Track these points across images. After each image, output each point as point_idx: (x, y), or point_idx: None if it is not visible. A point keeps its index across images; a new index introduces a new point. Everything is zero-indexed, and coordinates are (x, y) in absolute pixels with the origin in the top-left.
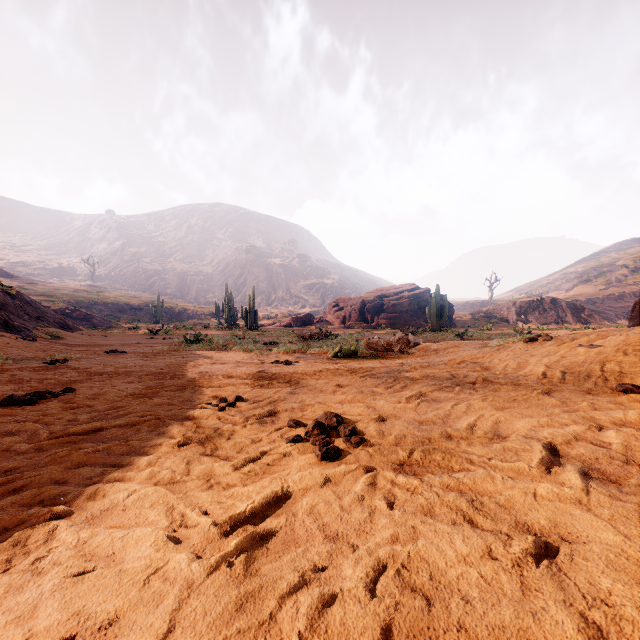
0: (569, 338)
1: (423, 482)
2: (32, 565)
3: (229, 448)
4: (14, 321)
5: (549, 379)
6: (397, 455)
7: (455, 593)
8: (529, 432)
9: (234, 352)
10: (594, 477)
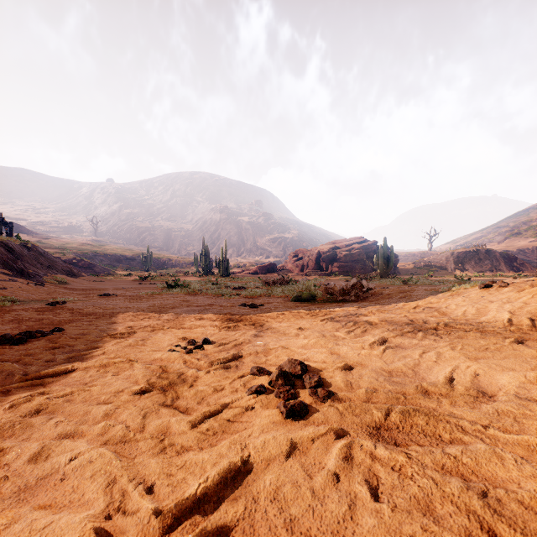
0: (528, 284)
1: (411, 459)
2: None
3: (190, 397)
4: (28, 269)
5: (518, 326)
6: (371, 415)
7: None
8: (519, 390)
9: (207, 296)
10: None
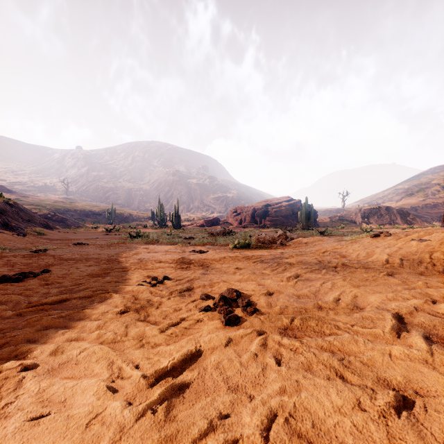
0: (404, 234)
1: (303, 344)
2: (1, 410)
3: (157, 315)
4: (11, 222)
5: (391, 264)
6: (282, 322)
7: (333, 440)
8: (380, 304)
9: (164, 244)
10: (434, 341)
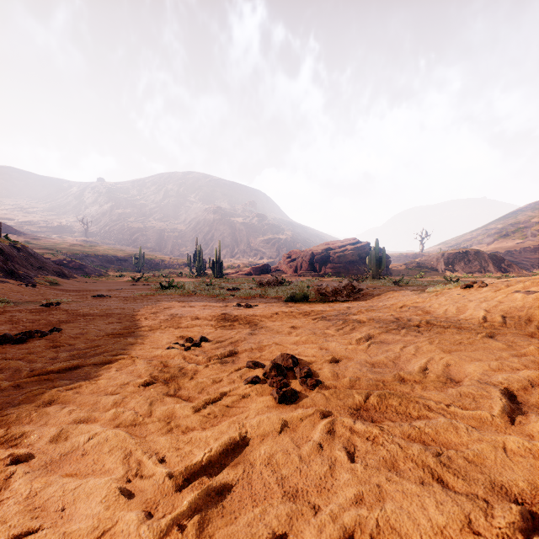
0: (504, 285)
1: (383, 431)
2: None
3: (191, 388)
4: (19, 270)
5: (490, 323)
6: (353, 399)
7: None
8: (482, 376)
9: (202, 296)
10: None
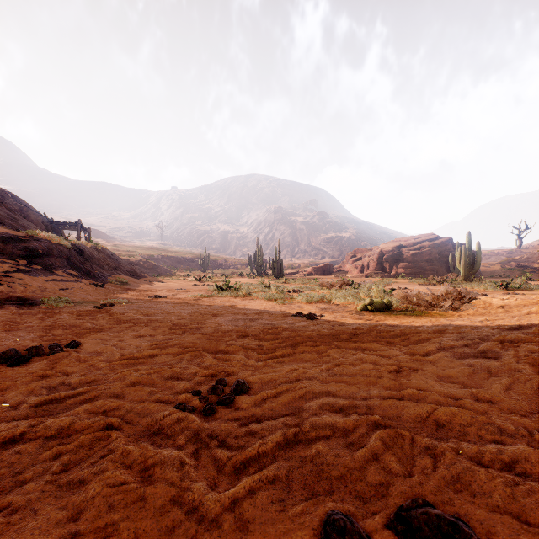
0: None
1: None
2: None
3: None
4: (95, 270)
5: None
6: None
7: None
8: None
9: (258, 300)
10: None
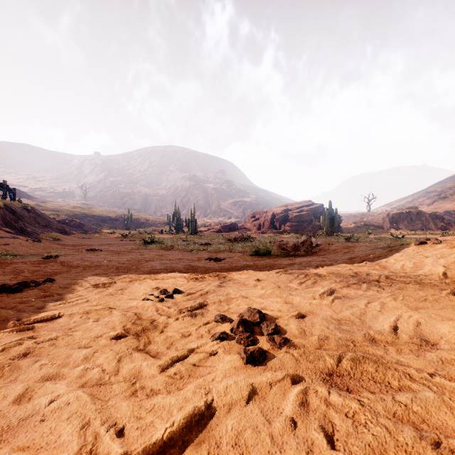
0: None
1: (364, 407)
2: None
3: (160, 342)
4: (28, 228)
5: (452, 279)
6: (324, 362)
7: None
8: None
9: (178, 251)
10: None
